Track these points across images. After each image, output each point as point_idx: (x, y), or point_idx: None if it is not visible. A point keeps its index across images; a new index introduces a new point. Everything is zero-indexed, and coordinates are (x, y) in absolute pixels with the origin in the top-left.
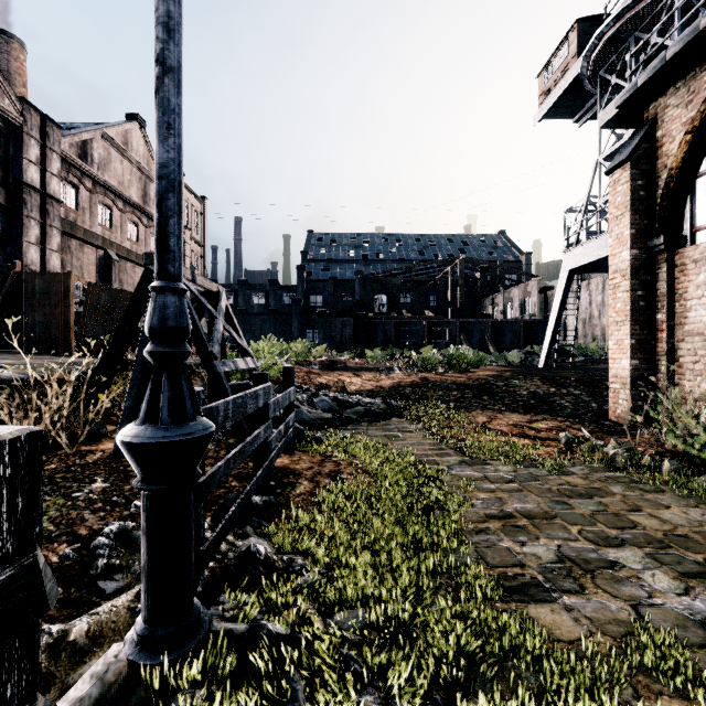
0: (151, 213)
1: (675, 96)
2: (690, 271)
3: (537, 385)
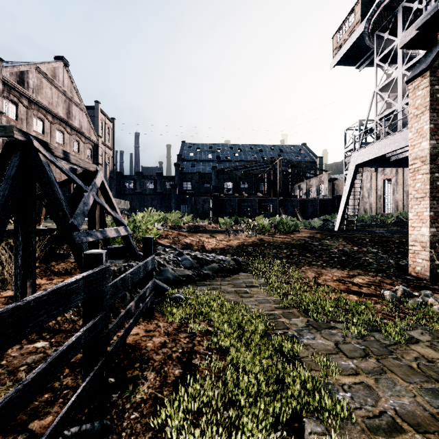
0: (73, 125)
1: None
2: None
3: (343, 244)
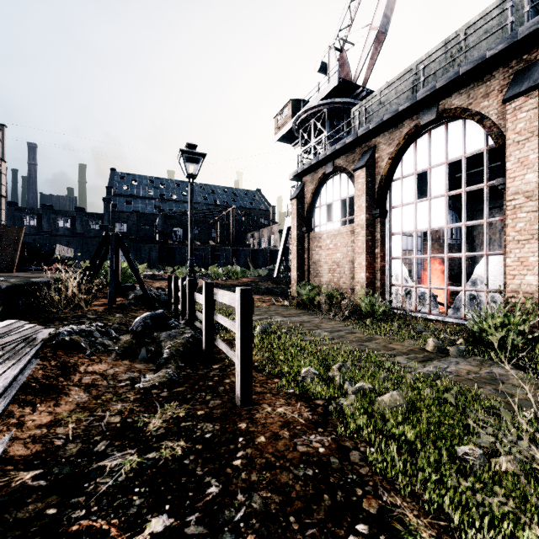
0: None
1: (309, 178)
2: (313, 241)
3: (269, 284)
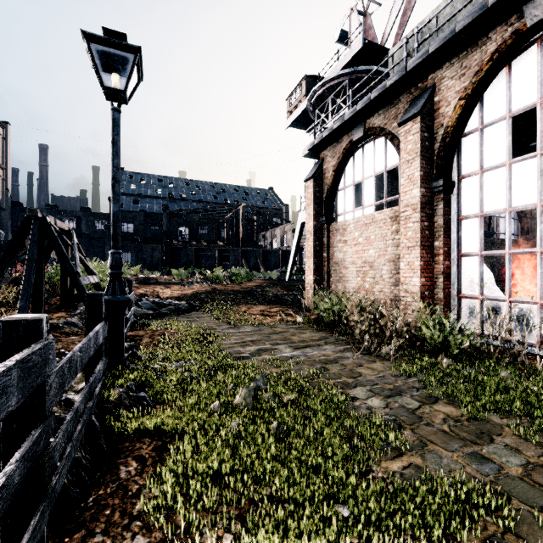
0: None
1: (330, 152)
2: (335, 234)
3: (278, 290)
